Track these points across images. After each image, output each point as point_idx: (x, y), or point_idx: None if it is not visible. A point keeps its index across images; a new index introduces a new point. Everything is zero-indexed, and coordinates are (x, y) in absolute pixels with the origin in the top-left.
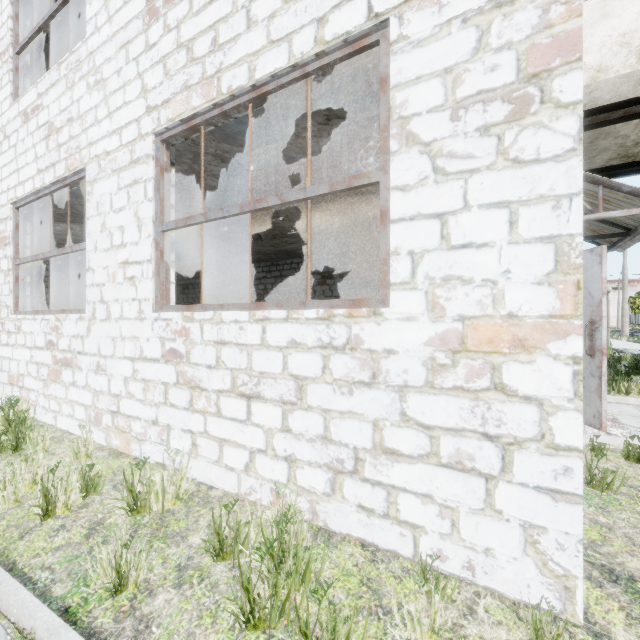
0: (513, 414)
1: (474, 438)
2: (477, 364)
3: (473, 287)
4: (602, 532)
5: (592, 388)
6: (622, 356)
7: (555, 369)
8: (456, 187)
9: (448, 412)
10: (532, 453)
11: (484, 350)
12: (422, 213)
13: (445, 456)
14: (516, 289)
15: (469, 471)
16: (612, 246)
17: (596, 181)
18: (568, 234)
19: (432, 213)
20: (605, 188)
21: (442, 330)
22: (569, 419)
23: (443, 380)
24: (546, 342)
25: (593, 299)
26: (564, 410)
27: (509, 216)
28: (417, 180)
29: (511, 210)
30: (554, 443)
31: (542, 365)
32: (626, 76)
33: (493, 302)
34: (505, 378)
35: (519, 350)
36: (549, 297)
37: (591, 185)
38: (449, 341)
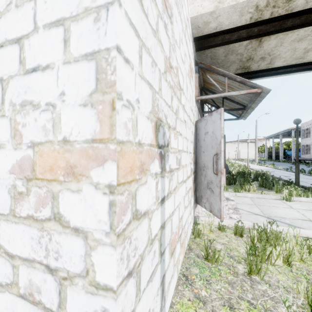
0: (66, 247)
1: (40, 270)
2: (42, 192)
3: (40, 112)
4: (198, 308)
5: (217, 194)
6: (252, 172)
7: (96, 199)
8: (29, 9)
9: (24, 241)
10: (80, 290)
11: (47, 178)
12: (8, 39)
13: (22, 287)
14: (68, 112)
15: (37, 304)
16: (240, 116)
17: (224, 74)
18: (105, 48)
19: (14, 38)
20: (230, 80)
21: (20, 157)
22: (106, 255)
23: (21, 208)
24: (90, 169)
25: (217, 140)
26: (103, 245)
27: (64, 34)
28: (5, 6)
29: (65, 27)
30: (95, 281)
31: (87, 194)
32: (234, 7)
33: (53, 127)
34: (61, 208)
35: (71, 178)
36: (92, 119)
37: (223, 78)
38: (24, 168)
